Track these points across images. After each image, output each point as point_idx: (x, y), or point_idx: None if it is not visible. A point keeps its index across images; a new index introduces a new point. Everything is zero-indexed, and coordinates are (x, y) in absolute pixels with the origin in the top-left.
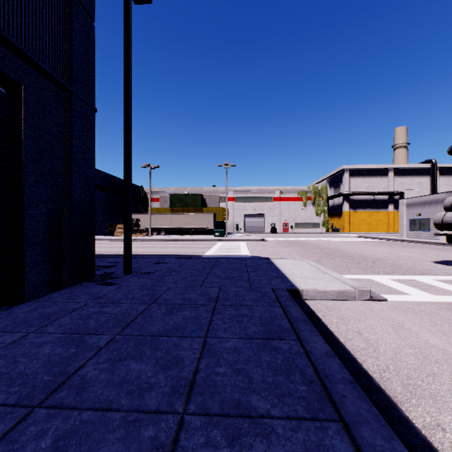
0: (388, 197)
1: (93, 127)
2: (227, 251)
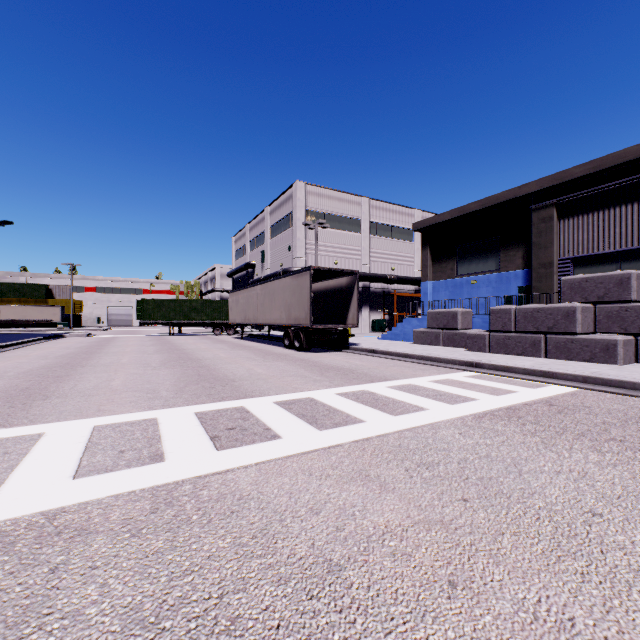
0: None
1: None
2: None
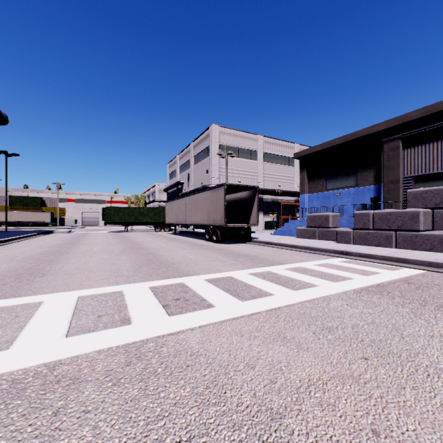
0: None
1: None
2: None
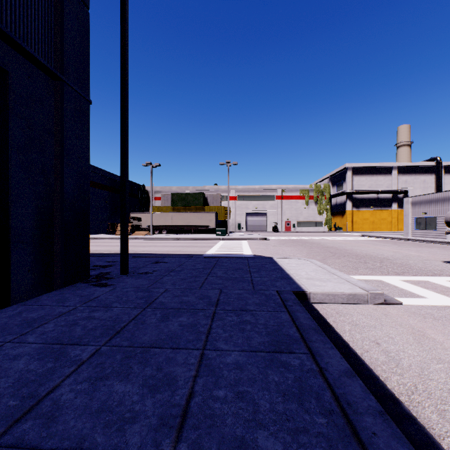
0: (392, 195)
1: (87, 120)
2: (228, 250)
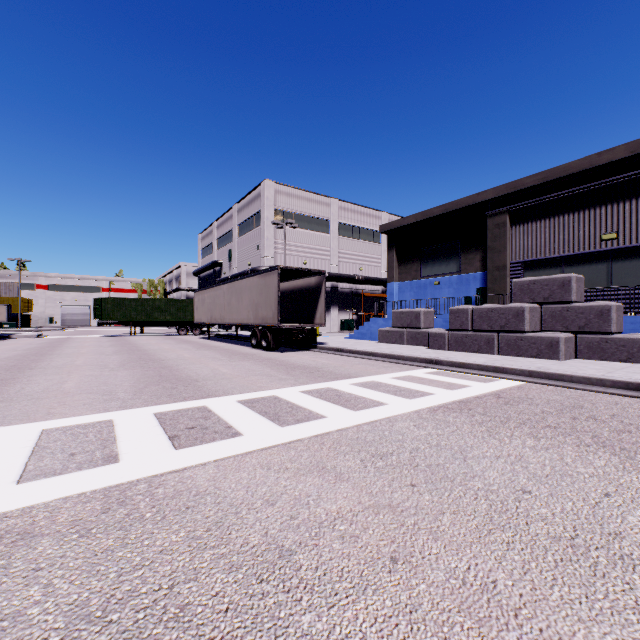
0: None
1: None
2: None
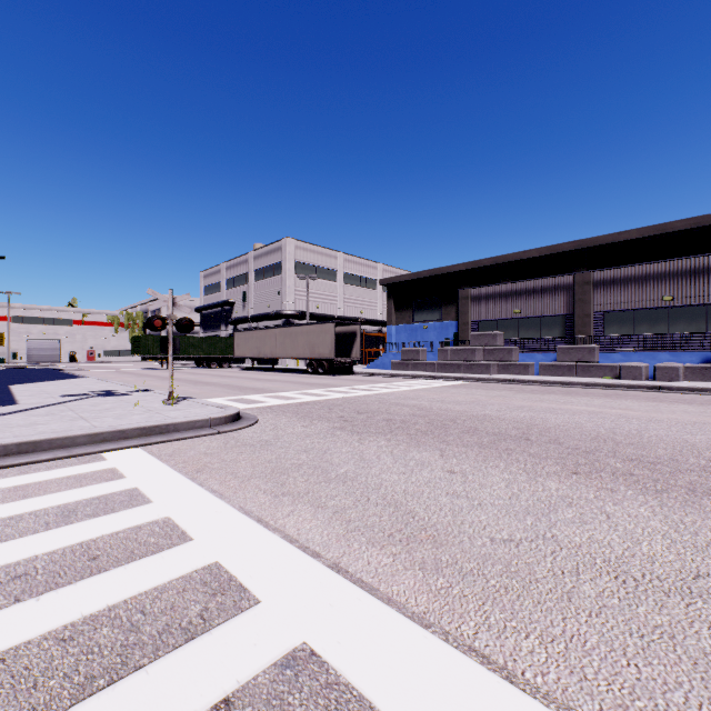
0: None
1: None
2: None
